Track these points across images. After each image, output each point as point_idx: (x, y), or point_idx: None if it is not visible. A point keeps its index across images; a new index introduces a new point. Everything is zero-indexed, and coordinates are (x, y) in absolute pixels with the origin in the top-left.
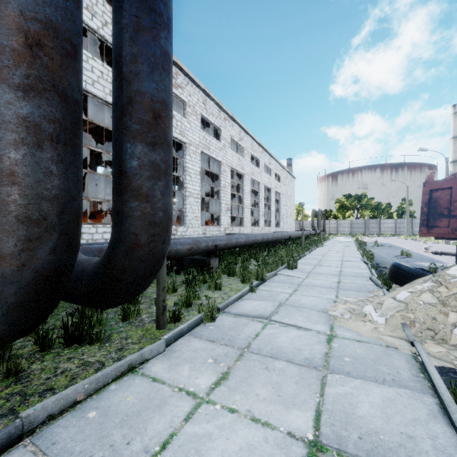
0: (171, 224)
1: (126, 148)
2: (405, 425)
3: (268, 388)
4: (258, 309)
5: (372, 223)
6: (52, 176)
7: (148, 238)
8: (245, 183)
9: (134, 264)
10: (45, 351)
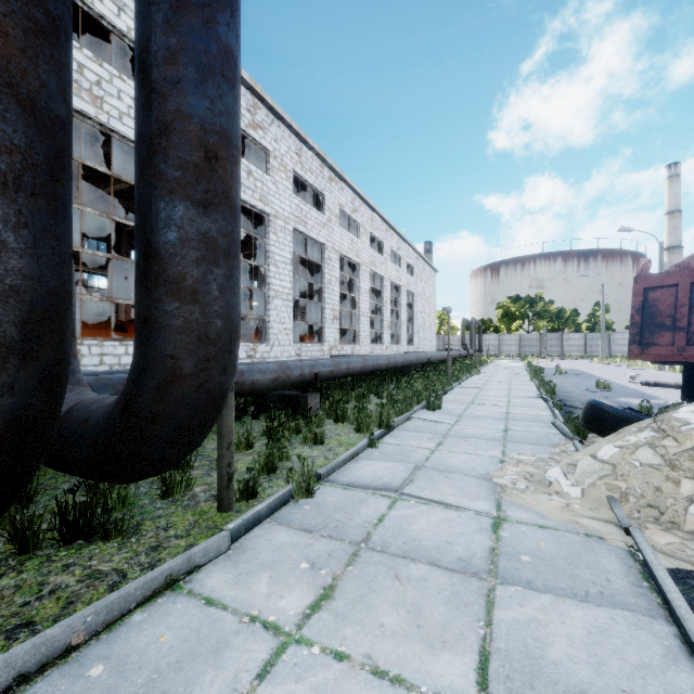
0: (238, 341)
1: (157, 209)
2: (628, 676)
3: (399, 612)
4: (383, 476)
5: (551, 340)
6: (5, 252)
7: (197, 365)
8: (361, 278)
9: (172, 409)
10: (26, 554)
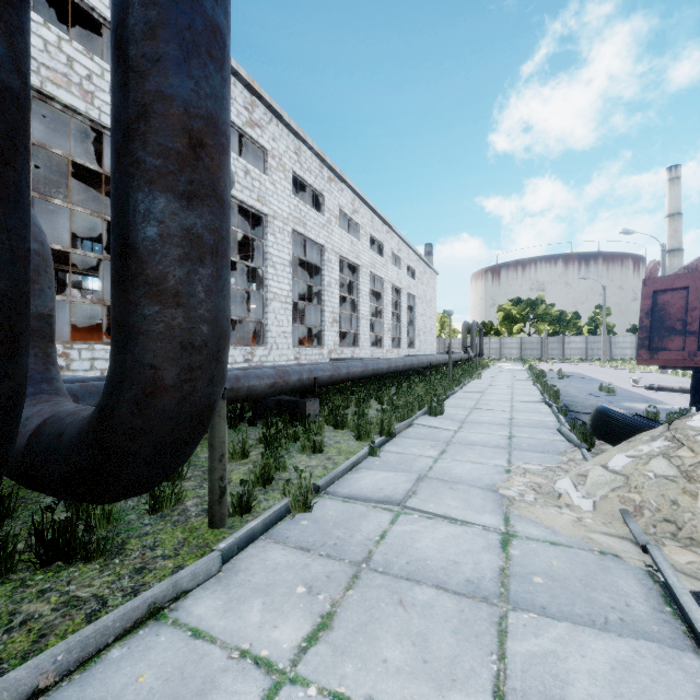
0: (227, 347)
1: (134, 201)
2: None
3: (404, 644)
4: (384, 487)
5: (552, 343)
6: None
7: (180, 375)
8: (361, 281)
9: (152, 424)
10: None
